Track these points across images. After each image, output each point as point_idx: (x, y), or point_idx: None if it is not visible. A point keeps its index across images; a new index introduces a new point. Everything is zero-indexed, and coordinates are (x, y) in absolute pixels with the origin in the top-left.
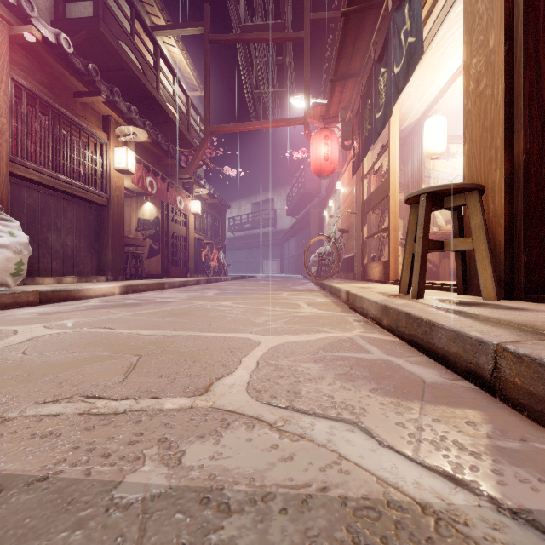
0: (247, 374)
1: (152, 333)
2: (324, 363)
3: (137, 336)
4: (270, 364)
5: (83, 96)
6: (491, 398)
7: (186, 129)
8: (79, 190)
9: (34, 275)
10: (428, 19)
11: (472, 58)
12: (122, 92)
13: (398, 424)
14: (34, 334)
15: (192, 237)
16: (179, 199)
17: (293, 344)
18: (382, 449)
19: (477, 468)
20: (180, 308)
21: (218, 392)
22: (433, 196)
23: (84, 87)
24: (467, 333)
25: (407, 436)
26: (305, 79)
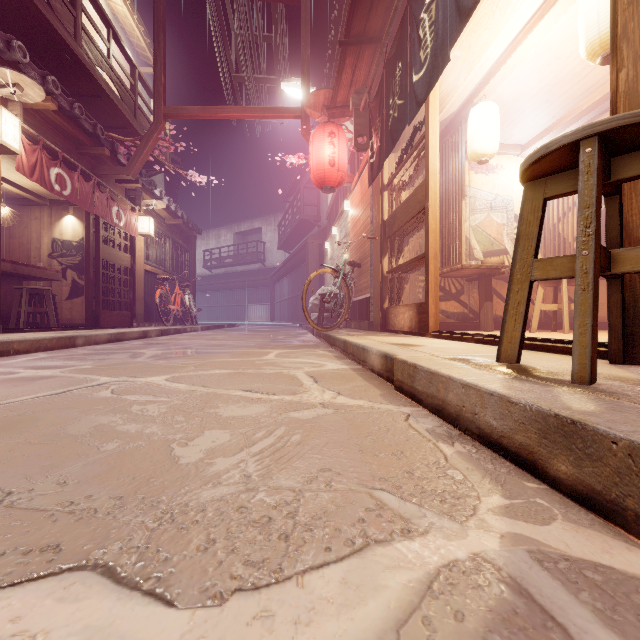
0: None
1: None
2: None
3: None
4: None
5: None
6: None
7: (132, 112)
8: None
9: None
10: None
11: None
12: (10, 30)
13: None
14: None
15: (141, 269)
16: (116, 211)
17: None
18: None
19: None
20: (28, 402)
21: None
22: (603, 146)
23: None
24: None
25: None
26: (302, 56)
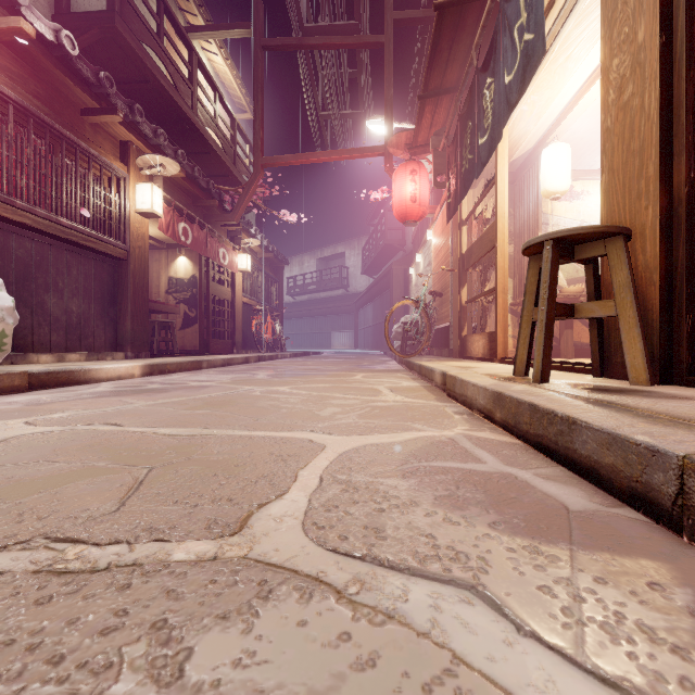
0: (304, 497)
1: (175, 432)
2: (417, 478)
3: (153, 437)
4: (339, 480)
5: (92, 114)
6: (675, 537)
7: (232, 161)
8: (88, 238)
9: (26, 351)
10: (550, 11)
11: (612, 58)
12: (147, 112)
13: (541, 589)
14: (8, 433)
15: (240, 301)
16: (222, 252)
17: (372, 448)
18: (524, 640)
19: (691, 683)
20: (220, 396)
21: (259, 530)
22: (561, 243)
23: (95, 102)
24: (630, 437)
25: (560, 613)
26: (386, 97)
